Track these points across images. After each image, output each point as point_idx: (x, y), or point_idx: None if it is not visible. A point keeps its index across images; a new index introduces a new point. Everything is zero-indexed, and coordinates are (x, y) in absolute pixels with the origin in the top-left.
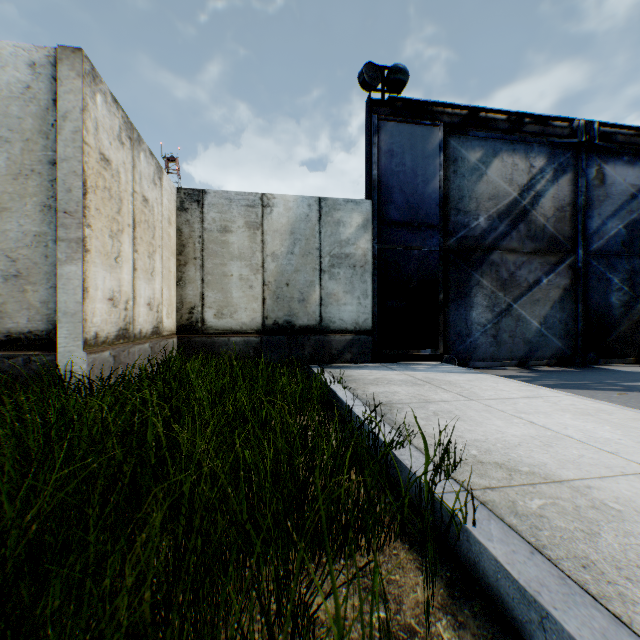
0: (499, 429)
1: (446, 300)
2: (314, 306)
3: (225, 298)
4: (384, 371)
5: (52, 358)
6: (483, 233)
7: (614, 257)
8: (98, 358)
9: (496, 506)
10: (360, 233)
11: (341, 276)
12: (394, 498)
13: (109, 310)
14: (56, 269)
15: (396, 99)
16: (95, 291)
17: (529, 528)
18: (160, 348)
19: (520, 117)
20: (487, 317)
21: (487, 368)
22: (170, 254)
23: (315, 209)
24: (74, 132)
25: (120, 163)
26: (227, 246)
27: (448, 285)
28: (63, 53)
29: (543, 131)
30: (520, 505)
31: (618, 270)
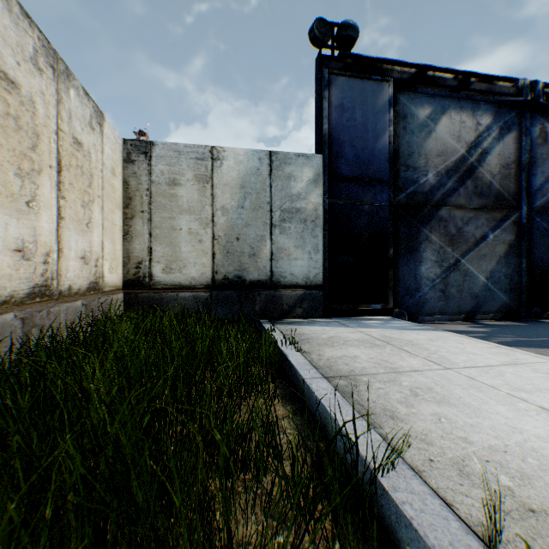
0: (510, 423)
1: (396, 255)
2: (265, 261)
3: (174, 252)
4: (337, 328)
5: None
6: (432, 189)
7: None
8: None
9: None
10: (311, 187)
11: (292, 231)
12: None
13: (16, 263)
14: None
15: (346, 55)
16: None
17: None
18: (99, 305)
19: (466, 77)
20: (435, 272)
21: (436, 322)
22: (114, 206)
23: (266, 163)
24: None
25: (36, 91)
26: (176, 199)
27: (397, 240)
28: None
29: (490, 89)
30: None
31: None
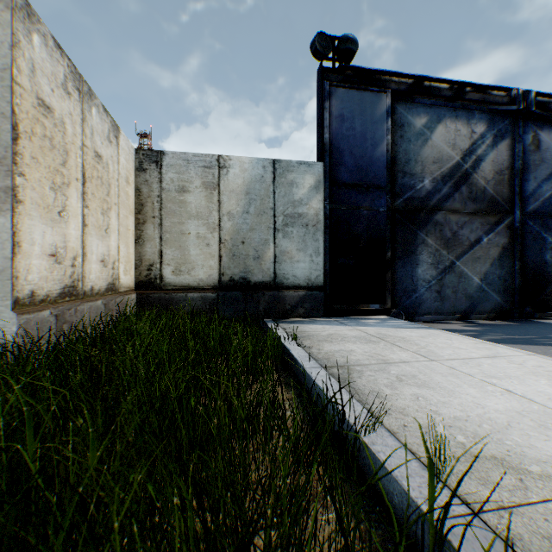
0: (476, 401)
1: (393, 258)
2: (268, 263)
3: (183, 255)
4: (336, 326)
5: None
6: (428, 194)
7: (548, 218)
8: (34, 318)
9: (529, 549)
10: (312, 194)
11: (294, 235)
12: (368, 507)
13: (50, 266)
14: None
15: (346, 67)
16: (31, 246)
17: None
18: (116, 304)
19: (461, 86)
20: (432, 274)
21: (432, 322)
22: (128, 212)
23: (269, 170)
24: (2, 70)
25: (65, 113)
26: (185, 205)
27: (395, 243)
28: None
29: (484, 99)
30: None
31: None
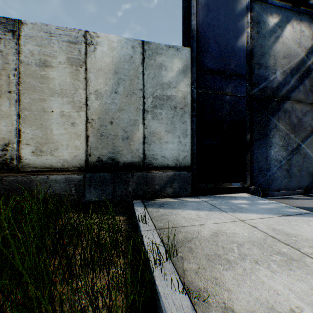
0: None
1: (250, 140)
2: (137, 144)
3: (45, 135)
4: (212, 213)
5: None
6: (278, 85)
7: None
8: None
9: None
10: (180, 77)
11: (163, 116)
12: None
13: None
14: None
15: None
16: None
17: None
18: None
19: None
20: (282, 154)
21: (283, 197)
22: None
23: (138, 52)
24: None
25: None
26: (47, 81)
27: (252, 127)
28: None
29: None
30: None
31: None
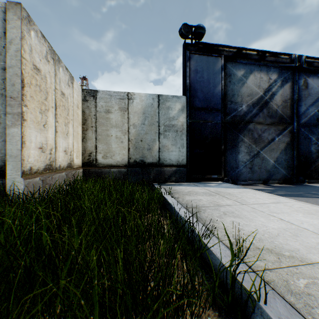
0: (263, 224)
1: (225, 149)
2: (155, 152)
3: (108, 148)
4: (193, 187)
5: (3, 182)
6: (244, 114)
7: (312, 126)
8: (31, 181)
9: (276, 285)
10: (180, 113)
11: (170, 136)
12: (205, 272)
13: (39, 154)
14: (6, 130)
15: (199, 43)
16: (30, 143)
17: (304, 306)
18: (72, 175)
19: (264, 53)
20: (247, 158)
21: (247, 185)
22: (78, 124)
23: (156, 100)
24: (16, 51)
25: (47, 72)
26: (109, 120)
27: (226, 141)
28: (10, 5)
29: (276, 60)
30: (292, 284)
31: (315, 133)
